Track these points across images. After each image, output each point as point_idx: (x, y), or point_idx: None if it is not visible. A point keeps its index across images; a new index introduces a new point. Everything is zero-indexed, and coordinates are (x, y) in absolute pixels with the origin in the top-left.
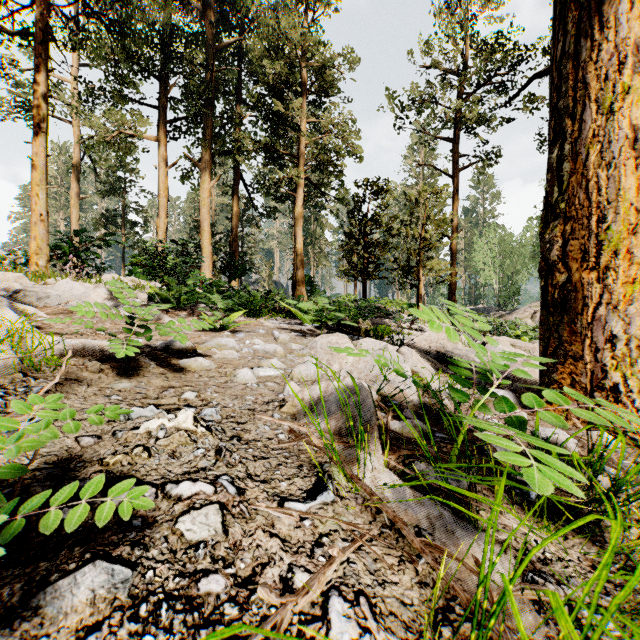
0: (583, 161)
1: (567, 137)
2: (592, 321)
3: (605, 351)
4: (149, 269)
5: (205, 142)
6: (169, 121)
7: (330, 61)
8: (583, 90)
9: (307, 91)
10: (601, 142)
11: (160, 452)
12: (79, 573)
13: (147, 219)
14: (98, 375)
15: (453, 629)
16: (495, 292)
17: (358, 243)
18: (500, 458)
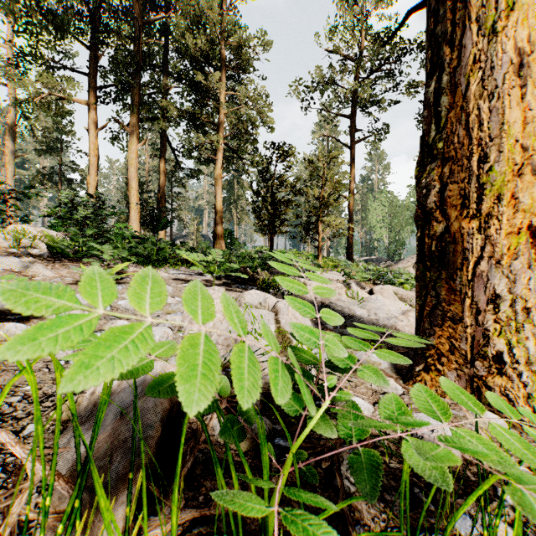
0: (463, 92)
1: (445, 67)
2: (473, 278)
3: (488, 313)
4: (64, 221)
5: (133, 108)
6: (99, 87)
7: (246, 42)
8: (463, 11)
9: (226, 67)
10: (483, 68)
11: None
12: None
13: (83, 177)
14: None
15: None
16: (385, 245)
17: (265, 200)
18: None
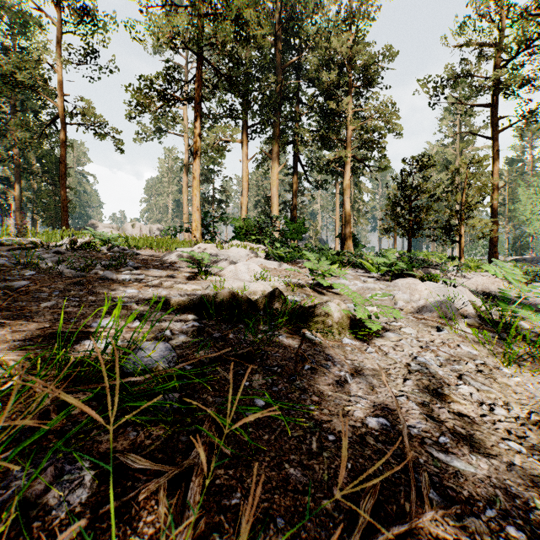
0: None
1: None
2: None
3: None
4: (253, 236)
5: (275, 138)
6: (249, 127)
7: (374, 59)
8: None
9: (353, 86)
10: None
11: (372, 316)
12: (386, 333)
13: (228, 197)
14: (312, 293)
15: (500, 355)
16: None
17: (405, 209)
18: (517, 312)
